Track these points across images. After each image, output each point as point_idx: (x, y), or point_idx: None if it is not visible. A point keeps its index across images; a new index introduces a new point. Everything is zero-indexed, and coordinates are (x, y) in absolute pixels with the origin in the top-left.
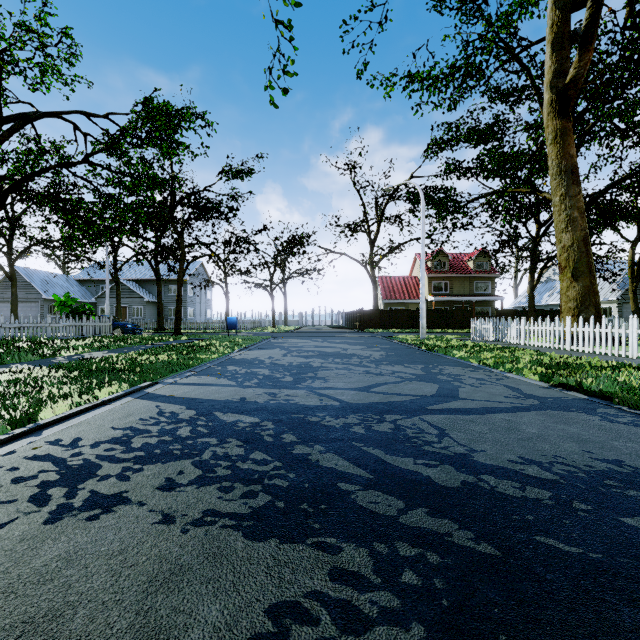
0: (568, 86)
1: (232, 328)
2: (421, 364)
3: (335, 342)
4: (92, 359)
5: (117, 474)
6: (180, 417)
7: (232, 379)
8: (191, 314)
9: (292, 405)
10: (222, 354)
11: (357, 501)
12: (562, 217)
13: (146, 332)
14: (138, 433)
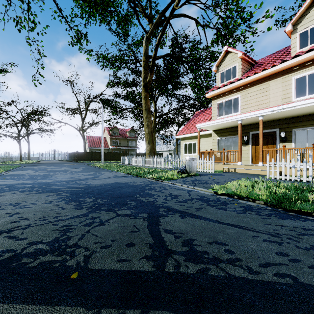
0: (147, 83)
1: None
2: (94, 171)
3: (61, 167)
4: None
5: None
6: (1, 187)
7: (13, 179)
8: None
9: (43, 182)
10: None
11: (62, 189)
12: (146, 124)
13: None
14: None
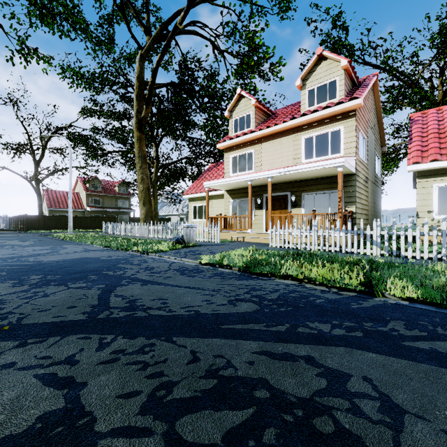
0: (142, 119)
1: None
2: (54, 245)
3: None
4: None
5: None
6: None
7: None
8: None
9: None
10: None
11: None
12: (140, 177)
13: None
14: None
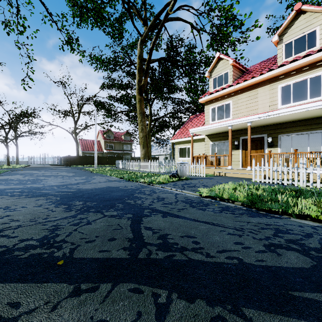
0: (142, 86)
1: None
2: (87, 176)
3: (52, 171)
4: None
5: None
6: None
7: (1, 184)
8: None
9: (33, 187)
10: None
11: (52, 194)
12: (140, 128)
13: None
14: None
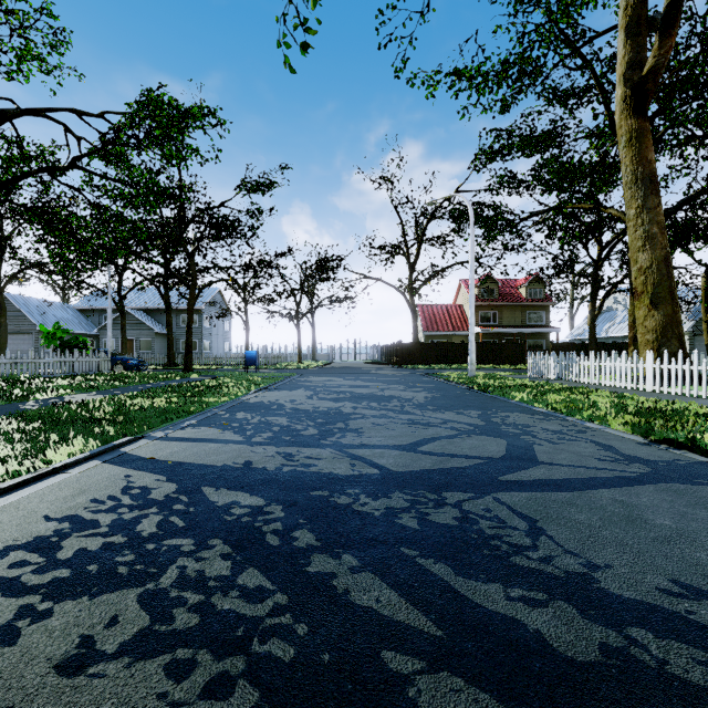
0: (646, 78)
1: (251, 364)
2: (476, 410)
3: (370, 380)
4: (70, 404)
5: (1, 626)
6: (152, 496)
7: (239, 432)
8: (207, 348)
9: (313, 474)
10: (234, 396)
11: (420, 707)
12: (638, 233)
13: (154, 368)
14: (78, 528)
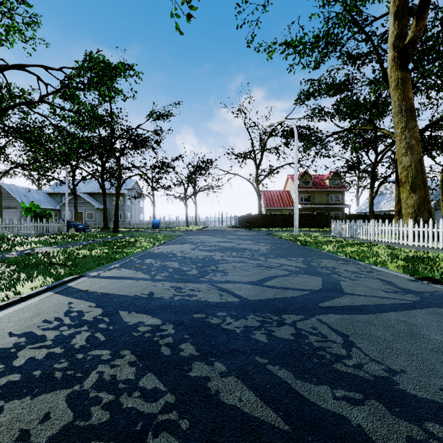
0: (407, 45)
1: (156, 227)
2: (300, 257)
3: (231, 238)
4: (37, 253)
5: None
6: (84, 318)
7: (146, 272)
8: (128, 217)
9: (194, 302)
10: (145, 248)
11: None
12: (402, 144)
13: (95, 230)
14: (31, 342)
